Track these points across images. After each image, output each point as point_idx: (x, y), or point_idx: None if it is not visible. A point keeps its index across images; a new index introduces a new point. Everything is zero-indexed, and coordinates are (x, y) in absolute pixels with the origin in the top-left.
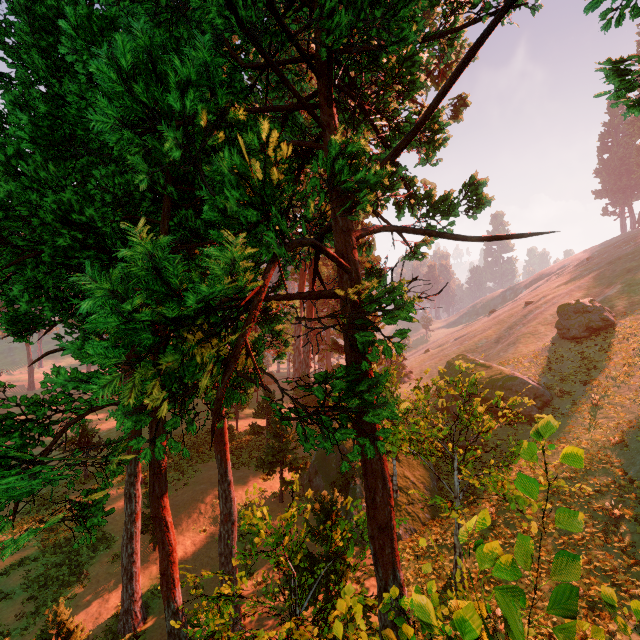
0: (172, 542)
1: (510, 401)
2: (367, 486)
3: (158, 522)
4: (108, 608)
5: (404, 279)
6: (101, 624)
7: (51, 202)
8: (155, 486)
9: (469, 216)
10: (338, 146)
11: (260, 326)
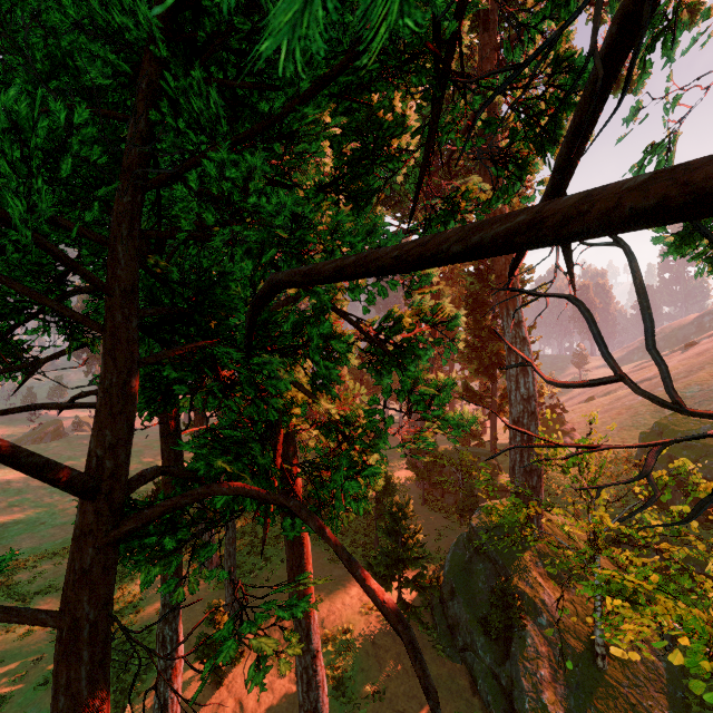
0: None
1: None
2: None
3: None
4: None
5: None
6: None
7: None
8: None
9: None
10: None
11: (372, 371)
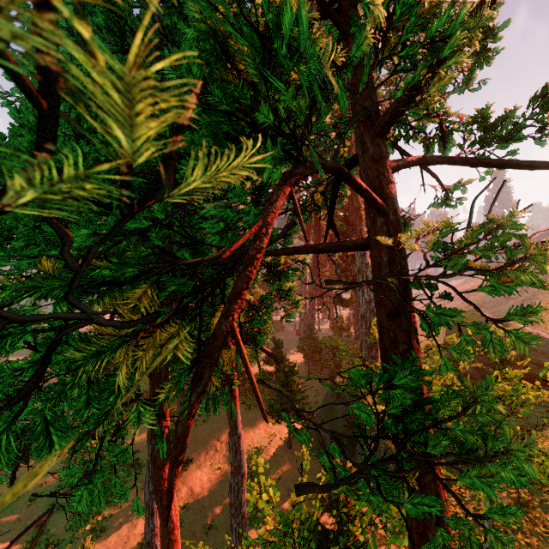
0: (173, 518)
1: None
2: None
3: (159, 495)
4: (135, 534)
5: (514, 210)
6: None
7: (27, 143)
8: (156, 456)
9: (537, 141)
10: None
11: (268, 283)
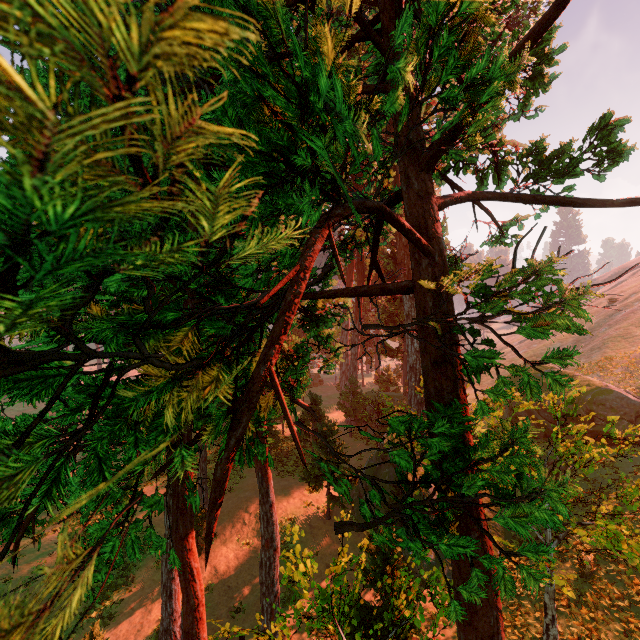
0: (198, 593)
1: (630, 430)
2: (459, 574)
3: (182, 568)
4: (150, 620)
5: (553, 255)
6: (142, 638)
7: None
8: (179, 524)
9: (595, 176)
10: (442, 1)
11: (304, 330)
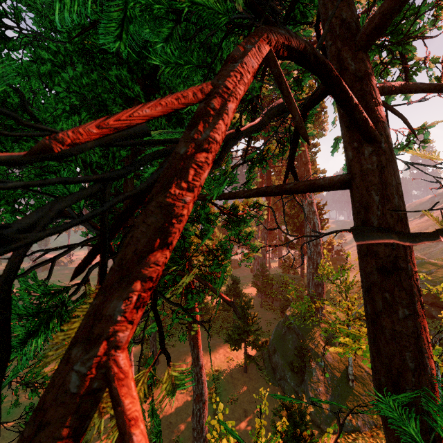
0: None
1: None
2: None
3: (117, 442)
4: None
5: None
6: None
7: None
8: None
9: None
10: None
11: (227, 228)
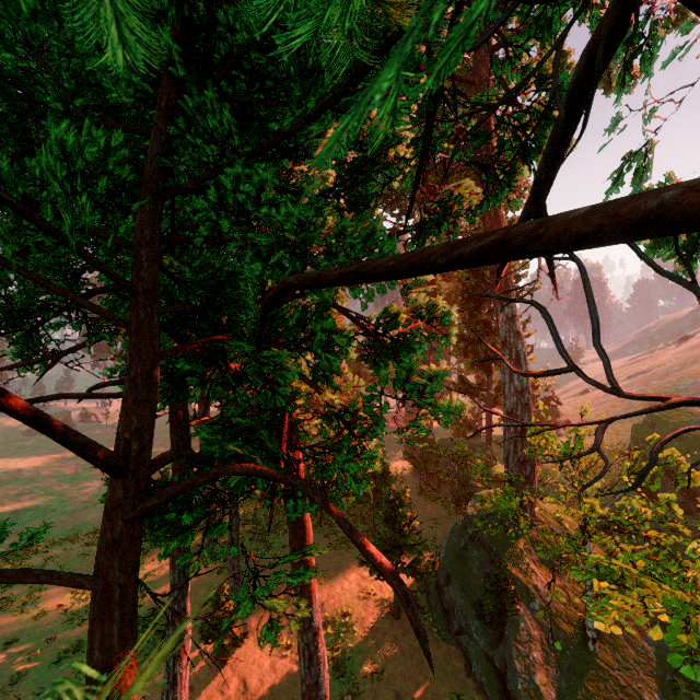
0: None
1: None
2: None
3: None
4: None
5: None
6: None
7: None
8: None
9: None
10: None
11: (370, 364)
